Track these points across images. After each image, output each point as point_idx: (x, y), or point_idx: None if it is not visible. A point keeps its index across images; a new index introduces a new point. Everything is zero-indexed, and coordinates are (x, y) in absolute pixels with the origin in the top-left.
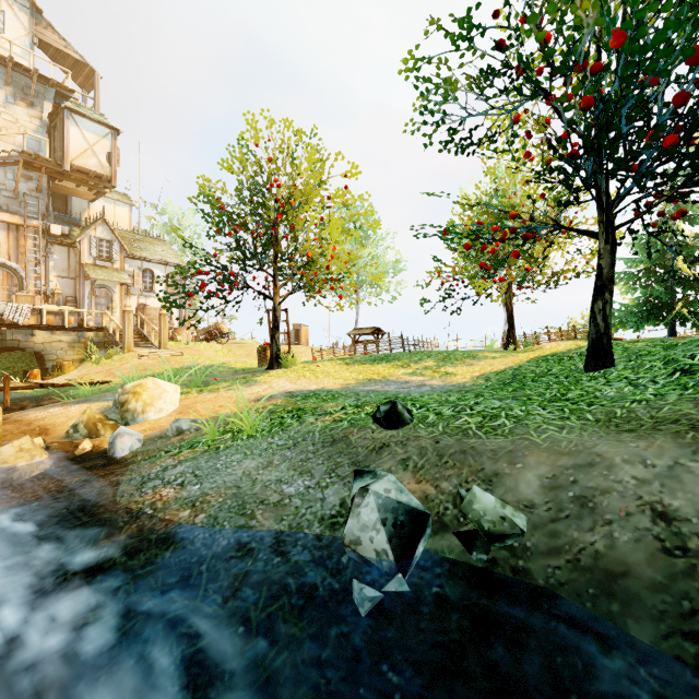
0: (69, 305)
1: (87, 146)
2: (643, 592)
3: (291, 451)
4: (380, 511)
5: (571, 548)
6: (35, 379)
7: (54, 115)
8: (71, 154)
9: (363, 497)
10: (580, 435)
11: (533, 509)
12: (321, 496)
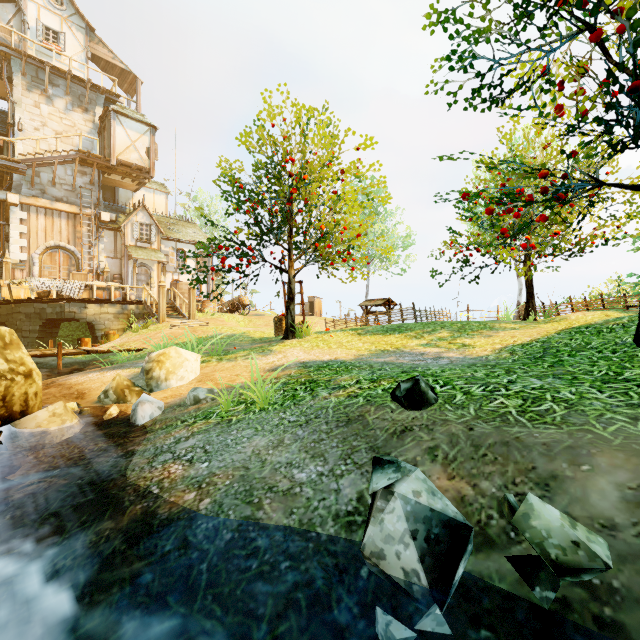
0: (116, 281)
1: (130, 143)
2: None
3: (302, 429)
4: (409, 521)
5: None
6: (86, 346)
7: (103, 117)
8: (117, 150)
9: (386, 500)
10: None
11: (615, 531)
12: (335, 486)
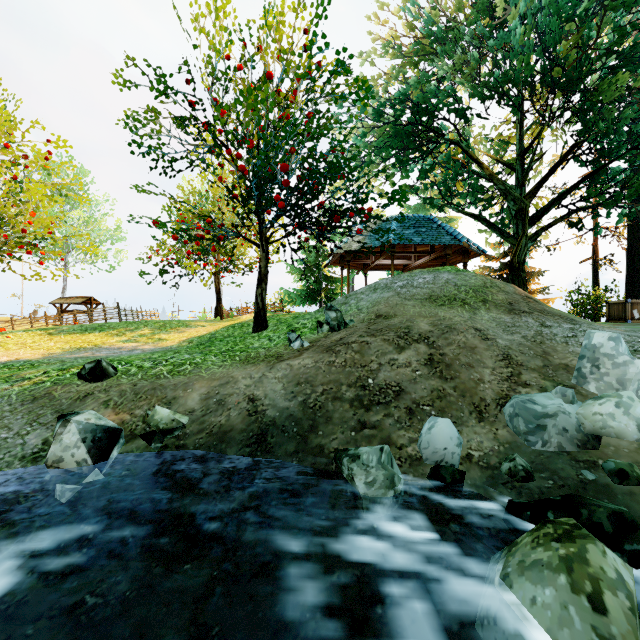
0: None
1: None
2: (237, 435)
3: None
4: (81, 433)
5: (210, 427)
6: None
7: None
8: None
9: (65, 427)
10: (229, 369)
11: (194, 412)
12: (22, 441)
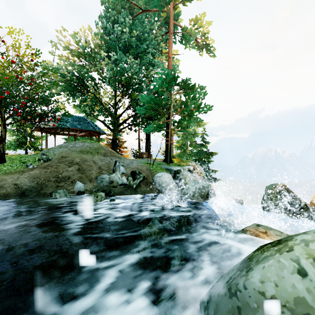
0: None
1: None
2: (12, 194)
3: None
4: None
5: None
6: None
7: None
8: None
9: None
10: None
11: None
12: None
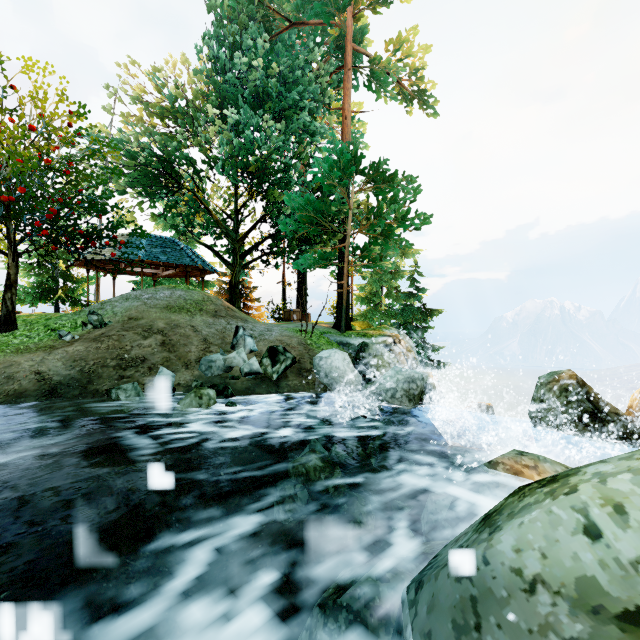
0: None
1: None
2: (32, 393)
3: None
4: None
5: (6, 392)
6: None
7: None
8: None
9: None
10: (5, 357)
11: None
12: None
